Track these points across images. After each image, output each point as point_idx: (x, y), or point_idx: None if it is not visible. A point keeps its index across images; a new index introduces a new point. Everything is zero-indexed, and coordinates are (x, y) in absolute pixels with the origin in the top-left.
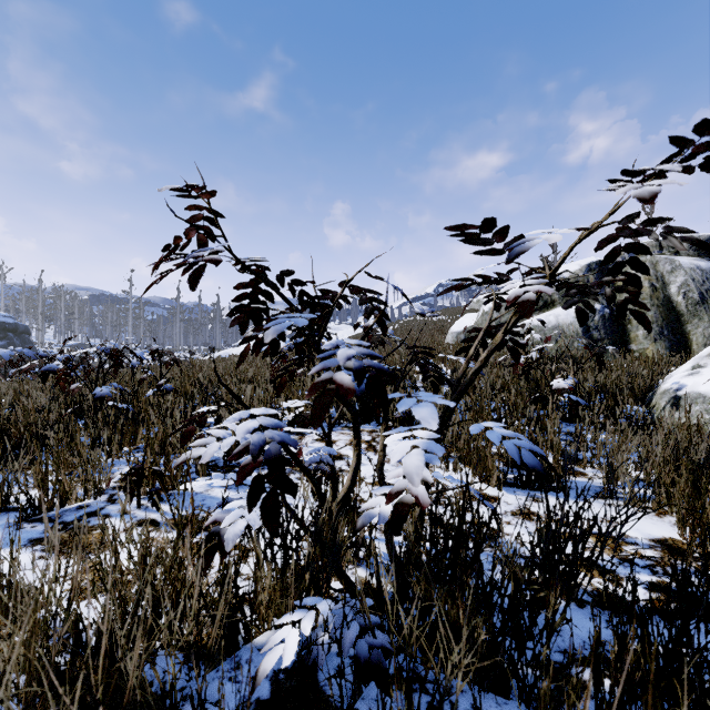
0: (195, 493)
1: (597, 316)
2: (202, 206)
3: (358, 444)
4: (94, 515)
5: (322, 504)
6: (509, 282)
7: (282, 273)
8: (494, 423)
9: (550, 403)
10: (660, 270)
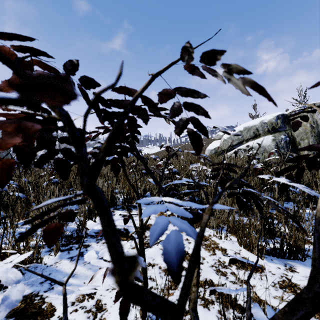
0: (46, 266)
1: (282, 141)
2: None
3: None
4: None
5: None
6: None
7: (66, 70)
8: None
9: (277, 191)
10: (315, 118)
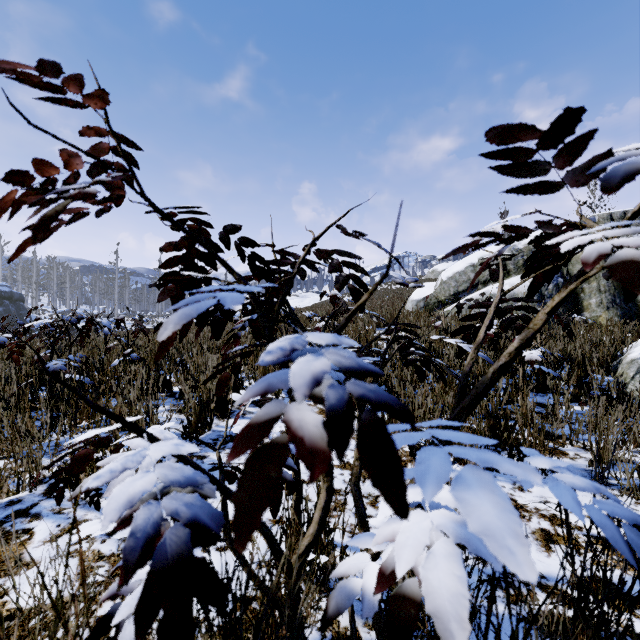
0: None
1: (551, 285)
2: (104, 130)
3: (329, 473)
4: (23, 515)
5: (276, 559)
6: (568, 234)
7: (226, 229)
8: (549, 460)
9: (521, 374)
10: None
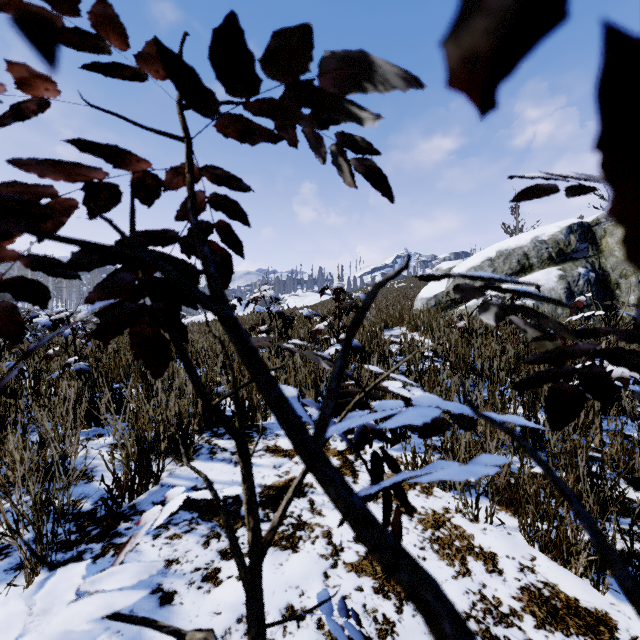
0: None
1: (581, 281)
2: None
3: None
4: None
5: None
6: None
7: None
8: None
9: None
10: None
